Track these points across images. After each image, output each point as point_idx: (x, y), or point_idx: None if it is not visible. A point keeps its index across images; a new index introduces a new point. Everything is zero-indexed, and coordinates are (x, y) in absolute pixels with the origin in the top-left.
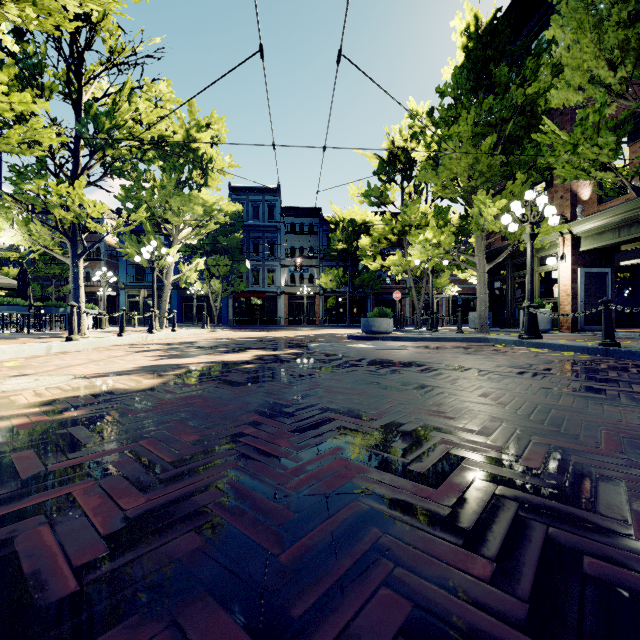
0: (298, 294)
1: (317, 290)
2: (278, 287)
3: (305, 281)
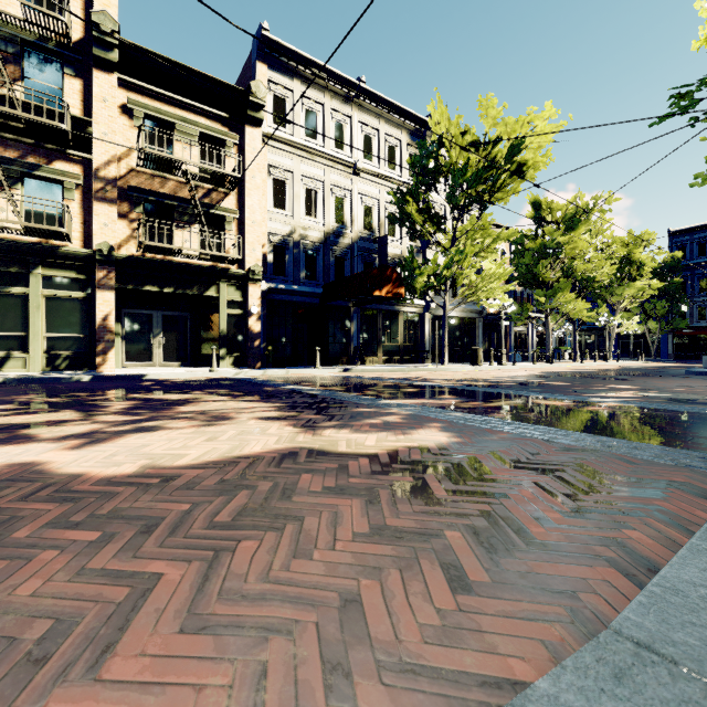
0: None
1: None
2: None
3: None
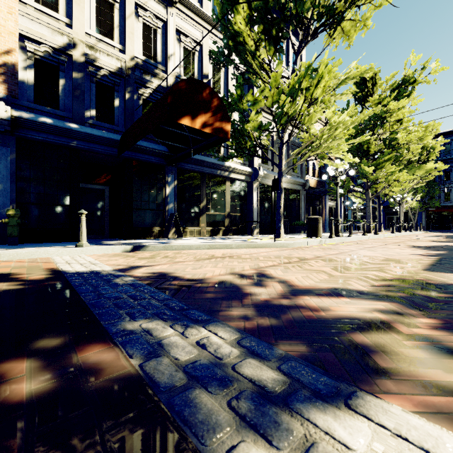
0: None
1: None
2: None
3: None
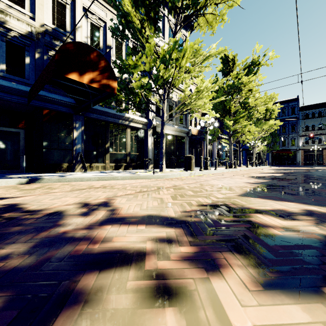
0: (310, 149)
1: (324, 147)
2: (297, 147)
3: (315, 142)
